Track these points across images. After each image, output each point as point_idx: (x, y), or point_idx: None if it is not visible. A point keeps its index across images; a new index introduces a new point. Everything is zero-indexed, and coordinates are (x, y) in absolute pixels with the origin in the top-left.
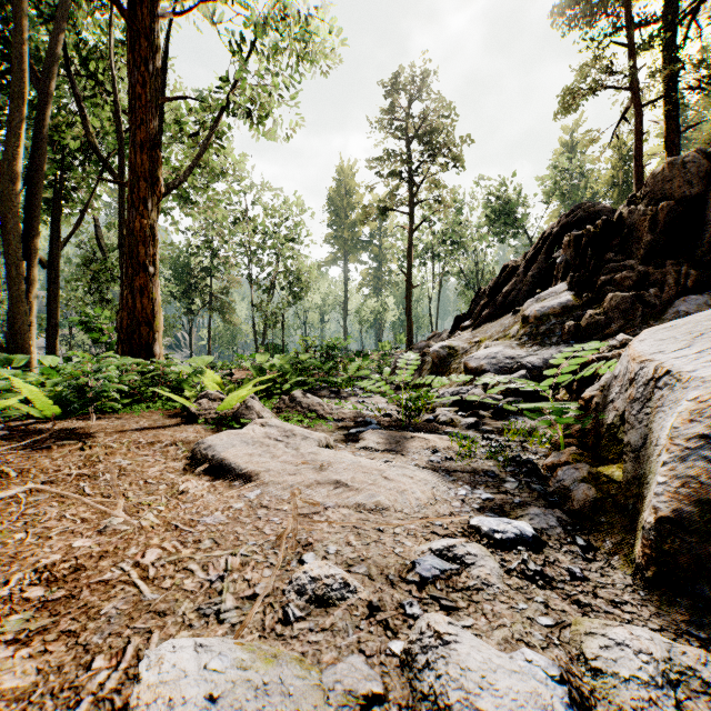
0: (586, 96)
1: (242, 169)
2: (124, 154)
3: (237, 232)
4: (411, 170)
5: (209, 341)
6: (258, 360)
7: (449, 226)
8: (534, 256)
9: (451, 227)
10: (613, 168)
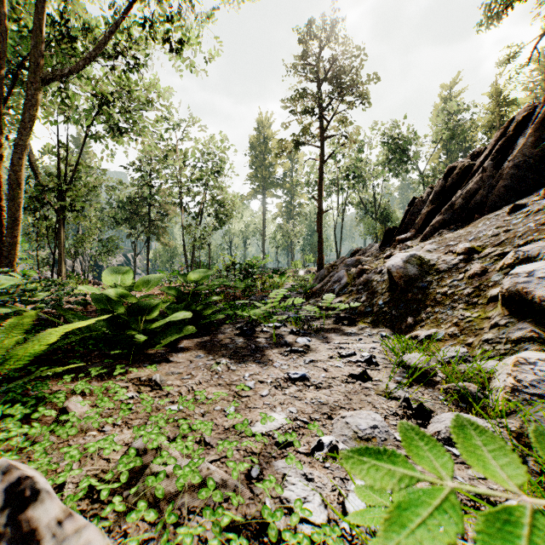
0: (511, 4)
1: (167, 98)
2: (4, 37)
3: (168, 164)
4: (322, 108)
5: (148, 260)
6: (110, 281)
7: (351, 162)
8: (505, 145)
9: (353, 163)
10: (492, 113)
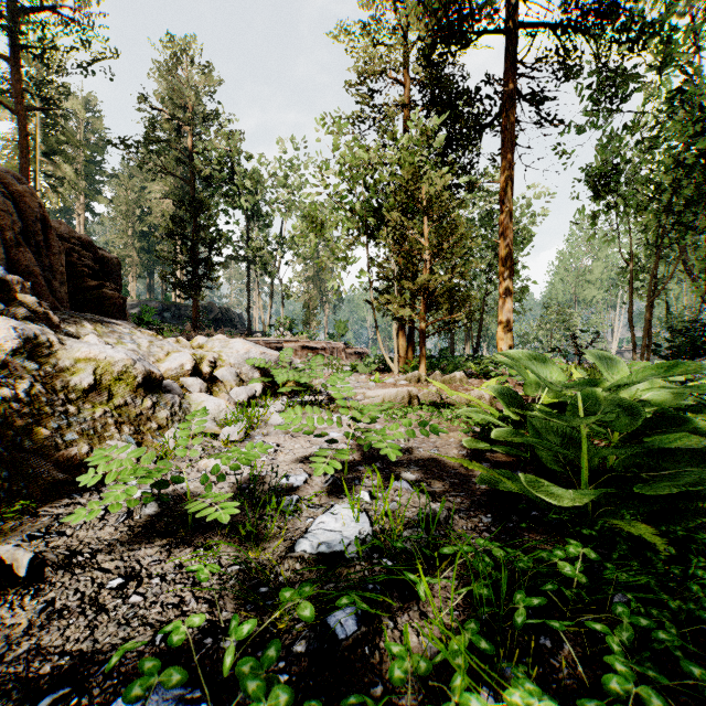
0: None
1: None
2: None
3: None
4: None
5: None
6: (621, 372)
7: None
8: None
9: None
10: None
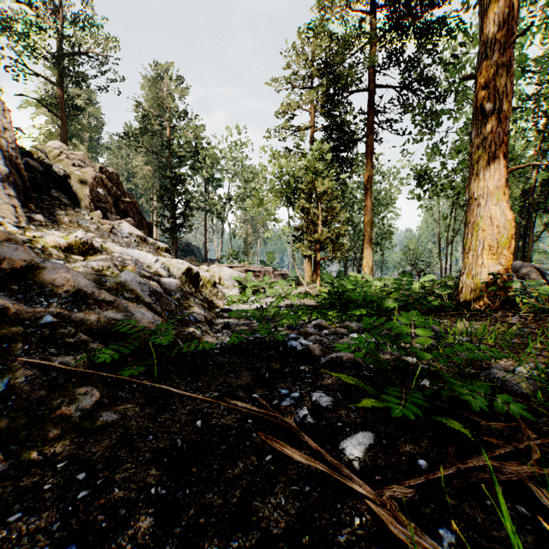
0: None
1: None
2: None
3: None
4: None
5: None
6: (359, 279)
7: None
8: None
9: None
10: None
